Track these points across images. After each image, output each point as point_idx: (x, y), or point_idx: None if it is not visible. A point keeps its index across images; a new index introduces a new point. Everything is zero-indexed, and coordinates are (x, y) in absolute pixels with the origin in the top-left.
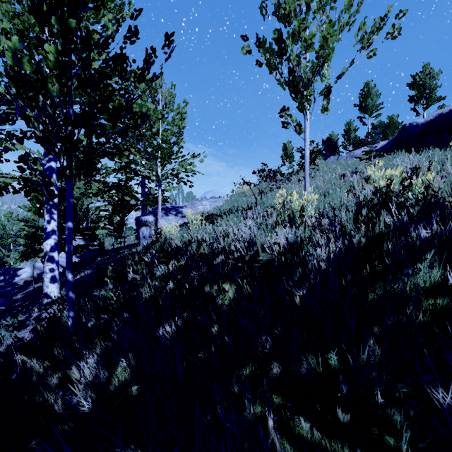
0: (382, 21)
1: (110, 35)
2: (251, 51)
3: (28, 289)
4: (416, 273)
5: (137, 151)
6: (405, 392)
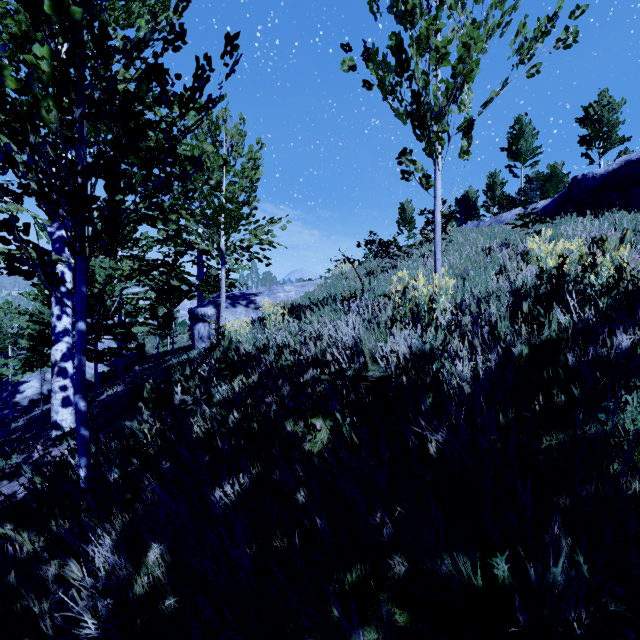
0: (550, 22)
1: (143, 38)
2: (355, 67)
3: (34, 413)
4: (622, 410)
5: (189, 214)
6: (614, 612)
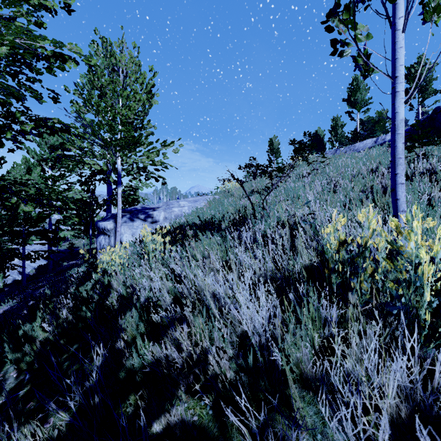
0: None
1: None
2: None
3: None
4: None
5: (66, 130)
6: None
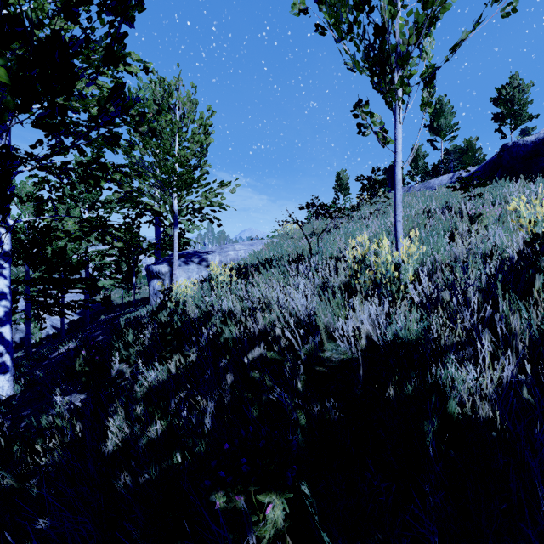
0: None
1: None
2: (306, 10)
3: None
4: None
5: (138, 175)
6: None
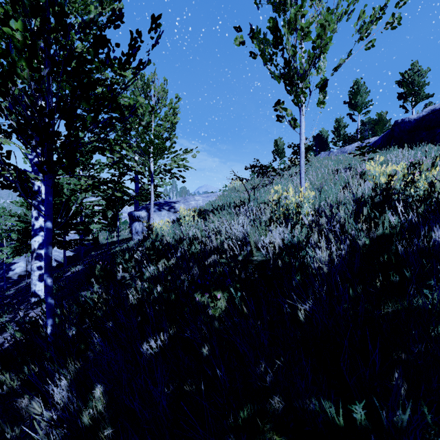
0: (381, 10)
1: (92, 19)
2: (244, 43)
3: (21, 284)
4: None
5: (128, 146)
6: None
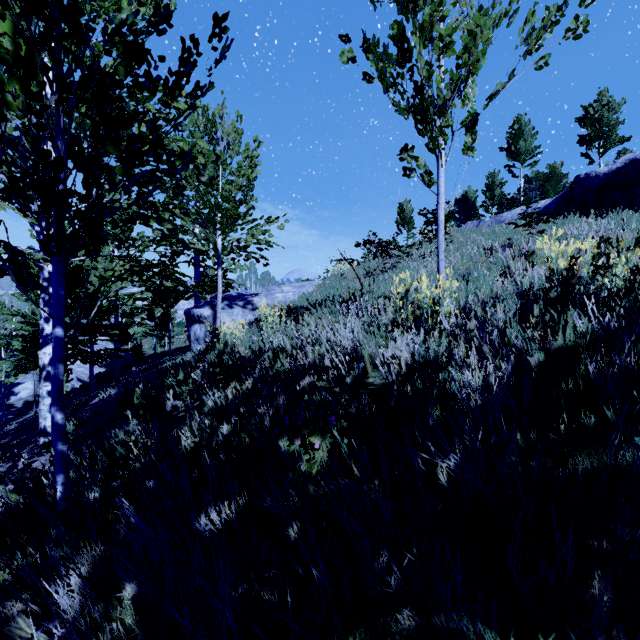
0: (559, 11)
1: (125, 20)
2: (354, 59)
3: (28, 415)
4: None
5: (184, 213)
6: None
